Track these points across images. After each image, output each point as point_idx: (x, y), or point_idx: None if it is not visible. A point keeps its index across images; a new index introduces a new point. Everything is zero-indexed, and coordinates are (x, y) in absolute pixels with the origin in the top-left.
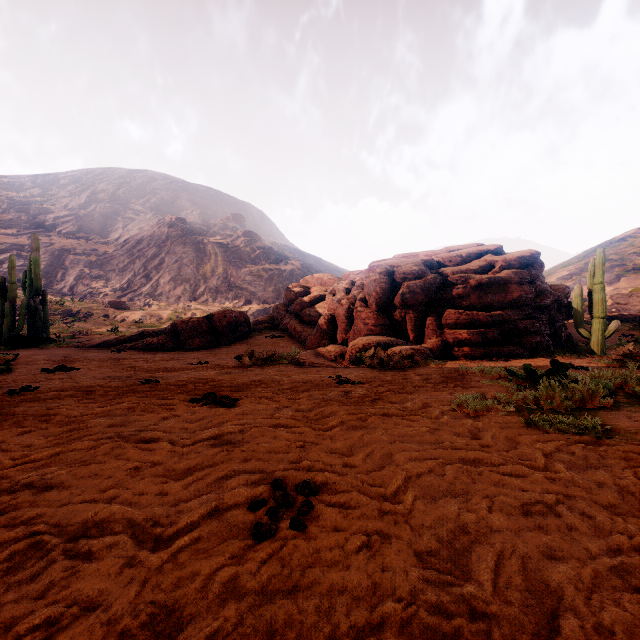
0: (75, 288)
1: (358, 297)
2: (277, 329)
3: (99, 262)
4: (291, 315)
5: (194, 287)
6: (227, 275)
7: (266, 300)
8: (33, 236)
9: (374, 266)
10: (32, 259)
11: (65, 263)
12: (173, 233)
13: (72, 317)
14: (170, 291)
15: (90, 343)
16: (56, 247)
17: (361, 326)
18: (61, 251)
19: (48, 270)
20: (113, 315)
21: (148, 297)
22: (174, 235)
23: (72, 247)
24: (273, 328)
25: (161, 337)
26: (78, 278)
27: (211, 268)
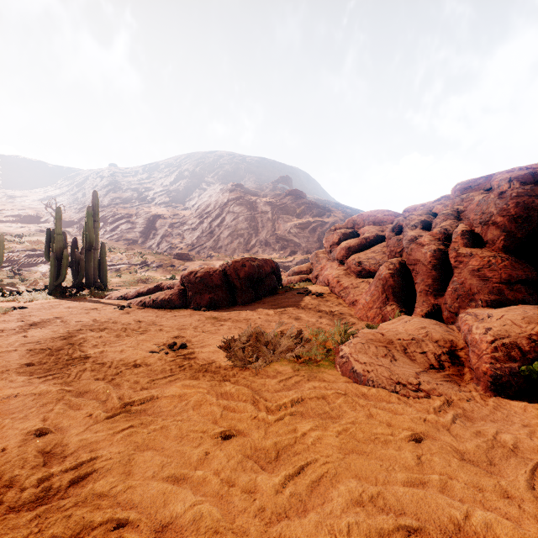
0: (160, 244)
1: (456, 230)
2: (315, 281)
3: (179, 223)
4: (333, 264)
5: (247, 240)
6: (275, 229)
7: (309, 250)
8: (93, 193)
9: (476, 180)
10: (86, 213)
11: (156, 225)
12: (232, 196)
13: (147, 267)
14: (228, 244)
15: (115, 294)
16: (152, 214)
17: (472, 283)
18: (154, 217)
19: (145, 231)
20: (177, 265)
21: (210, 250)
22: (233, 198)
23: (162, 213)
24: (310, 280)
25: (169, 291)
26: (163, 236)
27: (261, 223)
